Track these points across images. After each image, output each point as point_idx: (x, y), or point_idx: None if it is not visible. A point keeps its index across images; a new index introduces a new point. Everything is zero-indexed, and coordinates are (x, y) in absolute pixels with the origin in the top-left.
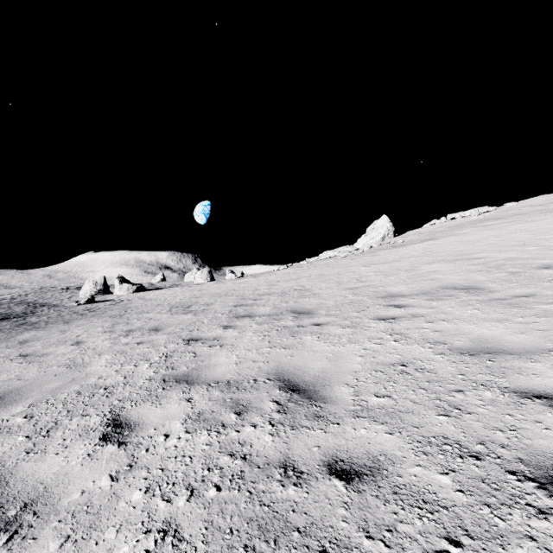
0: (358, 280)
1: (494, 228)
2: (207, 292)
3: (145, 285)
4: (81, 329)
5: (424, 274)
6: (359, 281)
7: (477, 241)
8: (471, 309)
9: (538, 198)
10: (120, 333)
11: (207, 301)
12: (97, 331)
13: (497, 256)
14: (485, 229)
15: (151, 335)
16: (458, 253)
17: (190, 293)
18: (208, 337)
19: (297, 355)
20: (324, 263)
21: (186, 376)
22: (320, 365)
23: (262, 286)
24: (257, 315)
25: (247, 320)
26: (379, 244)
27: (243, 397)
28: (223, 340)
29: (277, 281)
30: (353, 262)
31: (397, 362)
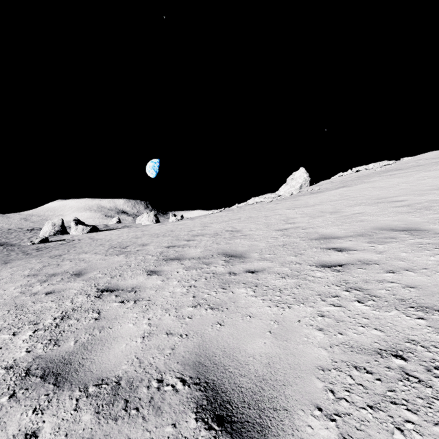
0: (285, 221)
1: (401, 176)
2: (148, 233)
3: (100, 226)
4: (10, 271)
5: (351, 215)
6: (286, 222)
7: (389, 187)
8: (432, 255)
9: (429, 153)
10: (40, 278)
11: (144, 242)
12: (22, 274)
13: (418, 198)
14: (392, 177)
15: (68, 282)
16: (376, 197)
17: (134, 233)
18: (126, 286)
19: (228, 323)
20: (252, 208)
21: (63, 362)
22: (263, 348)
23: (197, 227)
24: (187, 258)
25: (175, 263)
26: (299, 191)
27: (126, 436)
28: (141, 292)
29: (211, 222)
30: (278, 206)
31: (384, 347)
